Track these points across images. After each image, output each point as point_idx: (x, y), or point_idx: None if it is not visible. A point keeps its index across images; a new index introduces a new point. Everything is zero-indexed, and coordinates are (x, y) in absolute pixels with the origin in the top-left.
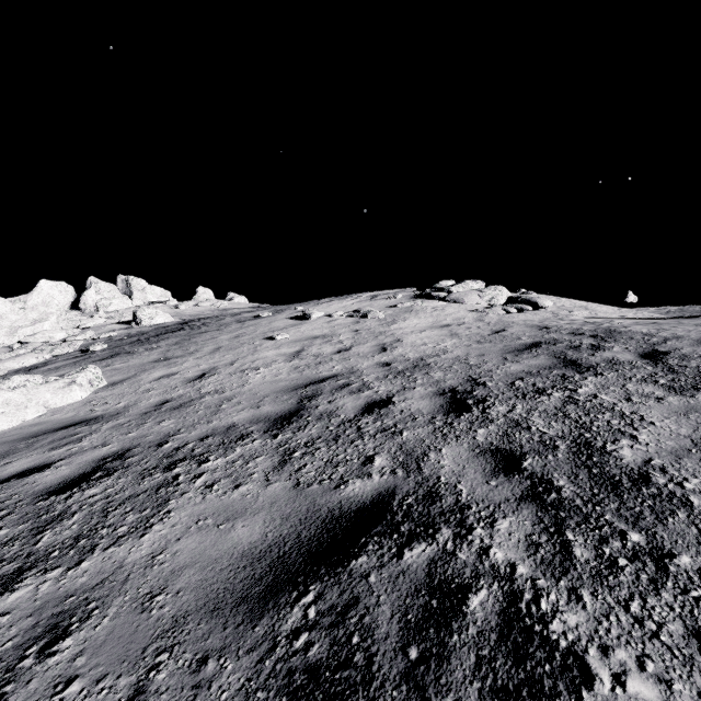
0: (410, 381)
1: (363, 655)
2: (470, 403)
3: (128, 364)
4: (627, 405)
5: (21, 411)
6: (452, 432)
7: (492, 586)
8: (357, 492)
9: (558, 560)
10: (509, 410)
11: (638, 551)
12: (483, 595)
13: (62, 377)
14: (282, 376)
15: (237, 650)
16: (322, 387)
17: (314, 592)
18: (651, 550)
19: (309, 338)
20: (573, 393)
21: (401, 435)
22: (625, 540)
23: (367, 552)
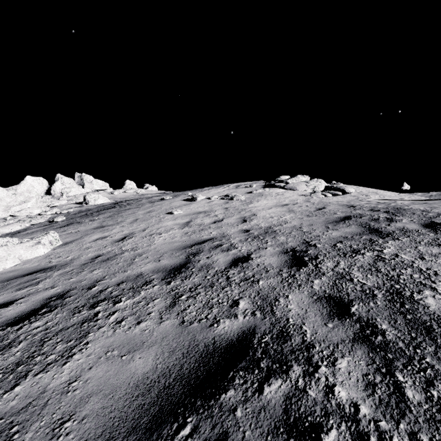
0: (263, 243)
1: None
2: (306, 260)
3: (77, 230)
4: (422, 263)
5: (3, 262)
6: (295, 281)
7: (340, 426)
8: (226, 330)
9: (393, 401)
10: (335, 265)
11: None
12: (333, 435)
13: (32, 239)
14: (176, 238)
15: None
16: (203, 246)
17: (191, 424)
18: None
19: (195, 213)
20: (380, 253)
21: (258, 283)
22: None
23: (234, 386)
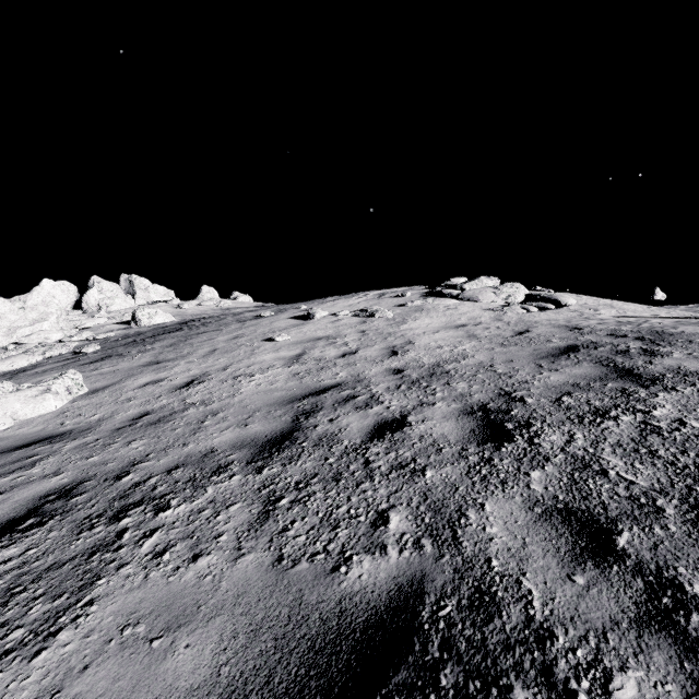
0: (427, 394)
1: None
2: (510, 428)
3: (116, 368)
4: None
5: None
6: (494, 474)
7: None
8: (365, 582)
9: None
10: (567, 440)
11: None
12: None
13: (38, 384)
14: (278, 384)
15: None
16: (323, 399)
17: None
18: None
19: (311, 340)
20: (648, 417)
21: (423, 476)
22: None
23: None
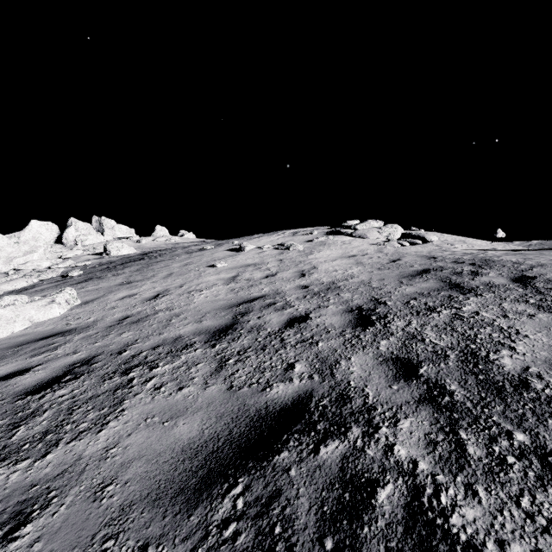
0: (324, 301)
1: (284, 545)
2: (373, 319)
3: (98, 286)
4: (504, 321)
5: (10, 324)
6: (359, 343)
7: (397, 481)
8: (280, 394)
9: (454, 457)
10: (406, 324)
11: (523, 450)
12: (389, 489)
13: (45, 297)
14: (220, 296)
15: (173, 538)
16: (253, 305)
17: (243, 484)
18: (535, 449)
19: (243, 266)
20: (458, 311)
21: (317, 345)
22: (512, 439)
23: (288, 448)
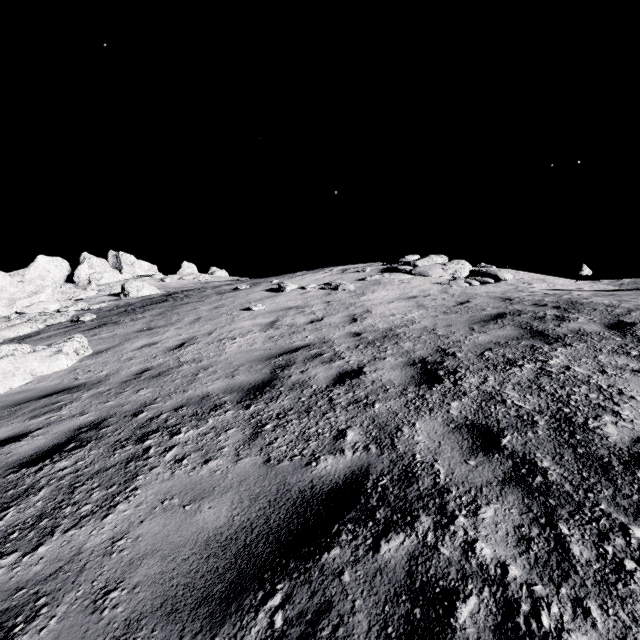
0: (380, 351)
1: None
2: (441, 374)
3: (114, 333)
4: (602, 378)
5: (8, 379)
6: (425, 404)
7: (482, 592)
8: (329, 470)
9: (554, 560)
10: (482, 381)
11: None
12: (473, 604)
13: (50, 346)
14: (257, 345)
15: None
16: (295, 356)
17: (282, 592)
18: None
19: (283, 309)
20: (544, 365)
21: (373, 407)
22: (629, 536)
23: (340, 543)
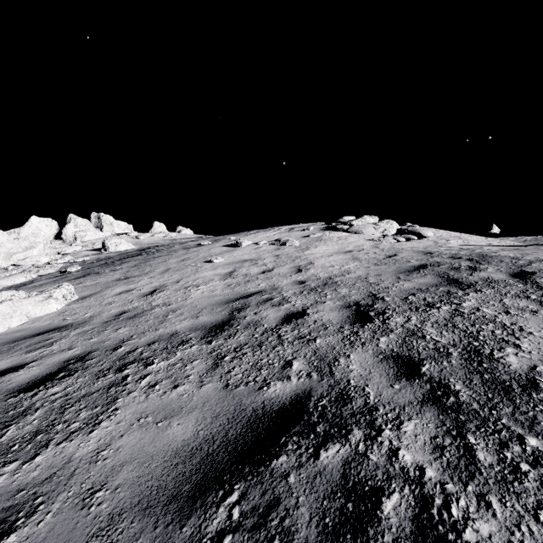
0: (321, 296)
1: None
2: (372, 315)
3: (96, 282)
4: (506, 317)
5: (7, 320)
6: (358, 339)
7: (403, 490)
8: (278, 393)
9: (463, 463)
10: (406, 321)
11: (538, 456)
12: (395, 499)
13: (42, 292)
14: (217, 291)
15: None
16: (249, 301)
17: (239, 491)
18: None
19: (240, 262)
20: (458, 307)
21: (315, 342)
22: (524, 445)
23: (287, 452)
